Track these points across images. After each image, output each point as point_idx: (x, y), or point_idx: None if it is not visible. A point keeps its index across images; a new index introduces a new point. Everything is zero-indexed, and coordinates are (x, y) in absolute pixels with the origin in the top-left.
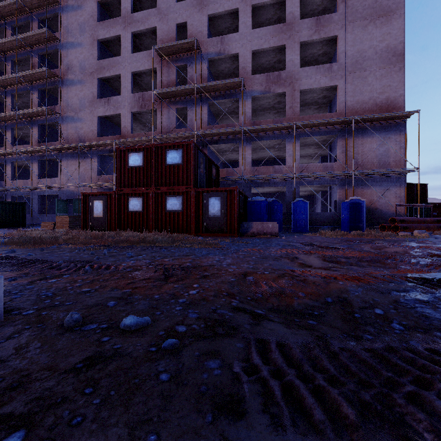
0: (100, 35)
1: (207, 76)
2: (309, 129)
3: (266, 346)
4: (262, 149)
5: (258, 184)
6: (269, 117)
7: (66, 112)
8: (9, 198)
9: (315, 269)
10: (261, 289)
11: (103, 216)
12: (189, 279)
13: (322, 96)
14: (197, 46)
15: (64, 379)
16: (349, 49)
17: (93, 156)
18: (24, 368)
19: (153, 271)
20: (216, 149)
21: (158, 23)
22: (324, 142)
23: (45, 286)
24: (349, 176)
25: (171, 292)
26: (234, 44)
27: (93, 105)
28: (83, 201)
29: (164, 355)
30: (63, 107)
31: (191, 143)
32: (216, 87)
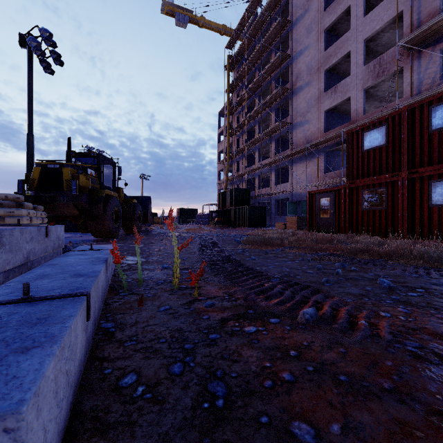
0: (327, 23)
1: None
2: None
3: None
4: None
5: None
6: None
7: (295, 120)
8: (257, 204)
9: None
10: None
11: (330, 216)
12: None
13: None
14: None
15: None
16: None
17: (319, 155)
18: None
19: None
20: None
21: None
22: None
23: (230, 349)
24: None
25: None
26: None
27: (319, 101)
28: (309, 200)
29: None
30: (292, 116)
31: None
32: None
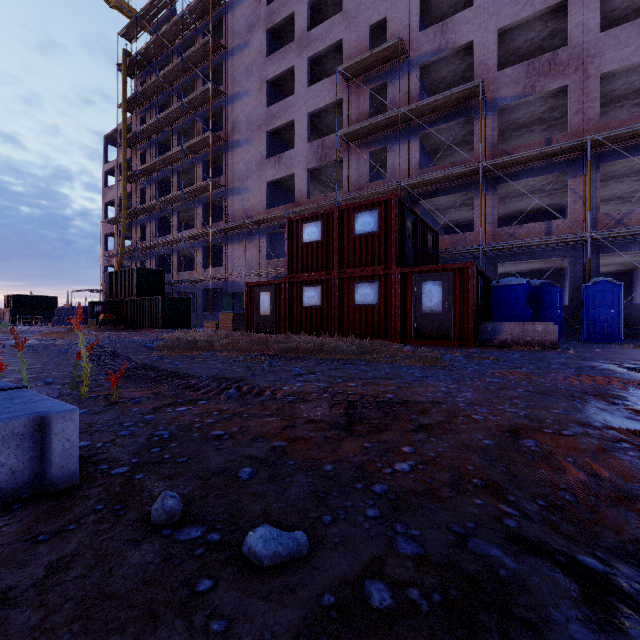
0: (270, 73)
1: (418, 93)
2: (623, 144)
3: None
4: (516, 196)
5: (509, 256)
6: (531, 139)
7: (231, 183)
8: (176, 294)
9: None
10: (567, 477)
11: (271, 314)
12: (393, 431)
13: None
14: (401, 49)
15: None
16: None
17: (261, 235)
18: None
19: (328, 405)
20: (433, 205)
21: (344, 34)
22: None
23: (167, 419)
24: None
25: (358, 460)
26: (465, 28)
27: (261, 168)
28: (248, 294)
29: None
30: (228, 178)
31: (392, 198)
32: (433, 105)
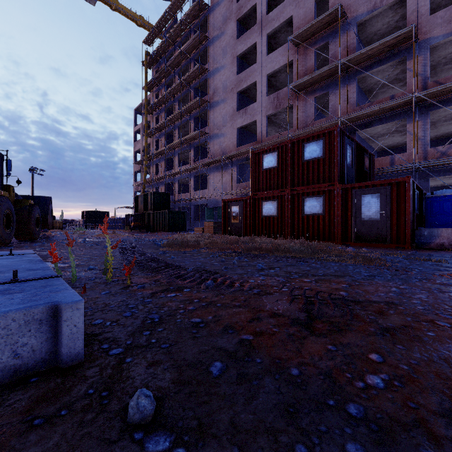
0: (239, 51)
1: (355, 45)
2: None
3: None
4: (448, 120)
5: (441, 172)
6: None
7: (213, 131)
8: (177, 209)
9: None
10: None
11: (240, 222)
12: (355, 332)
13: None
14: (341, 13)
15: None
16: None
17: (233, 166)
18: None
19: (288, 299)
20: (368, 134)
21: (294, 11)
22: None
23: (159, 303)
24: None
25: (324, 366)
26: None
27: (233, 118)
28: (223, 208)
29: None
30: (210, 128)
31: (335, 129)
32: (369, 53)
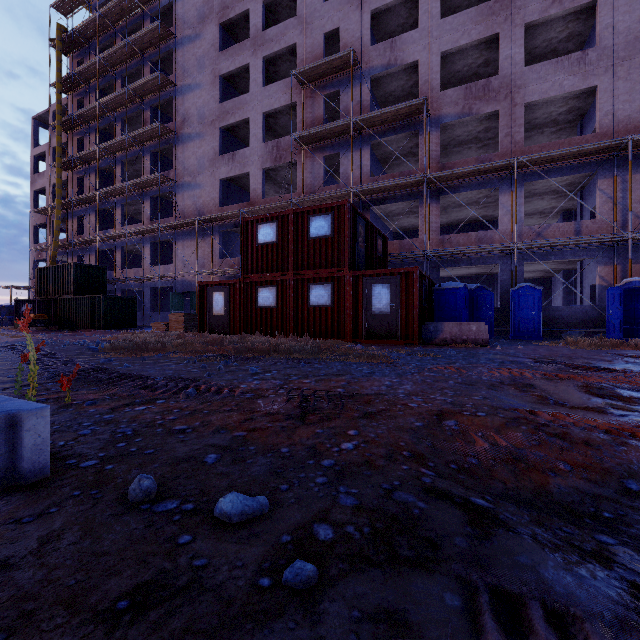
0: (223, 69)
1: (370, 104)
2: (542, 166)
3: (516, 610)
4: (457, 206)
5: (450, 262)
6: (469, 155)
7: (182, 178)
8: (119, 292)
9: (575, 411)
10: (475, 447)
11: (225, 314)
12: (342, 418)
13: (565, 109)
14: (354, 60)
15: (84, 639)
16: (621, 20)
17: (214, 234)
18: (33, 592)
19: (284, 399)
20: (383, 212)
21: (299, 38)
22: (569, 187)
23: (127, 418)
24: (620, 241)
25: (310, 443)
26: (411, 47)
27: (214, 164)
28: (200, 294)
29: (285, 604)
30: (178, 172)
31: (345, 204)
32: (383, 117)
